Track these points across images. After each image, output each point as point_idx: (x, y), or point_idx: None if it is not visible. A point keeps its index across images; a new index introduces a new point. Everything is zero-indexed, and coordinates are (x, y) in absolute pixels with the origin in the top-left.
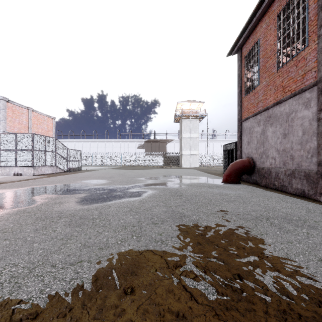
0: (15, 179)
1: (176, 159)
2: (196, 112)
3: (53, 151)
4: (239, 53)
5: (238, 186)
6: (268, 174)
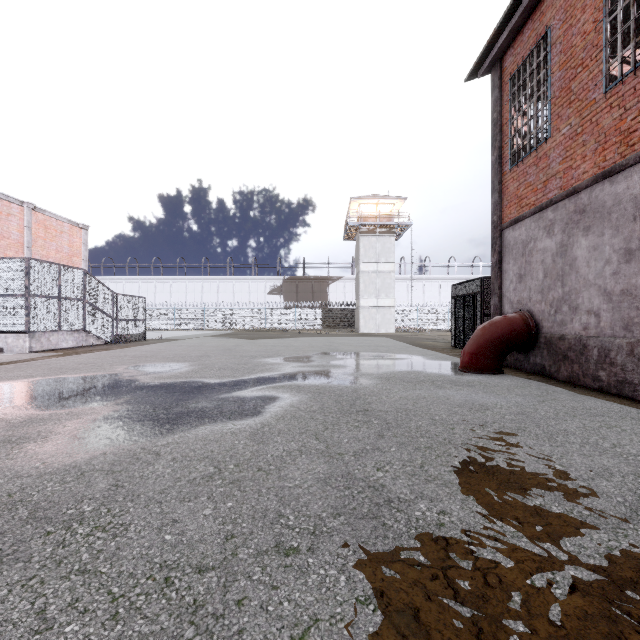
0: None
1: (349, 316)
2: (390, 219)
3: (79, 299)
4: (497, 71)
5: (504, 382)
6: (578, 351)
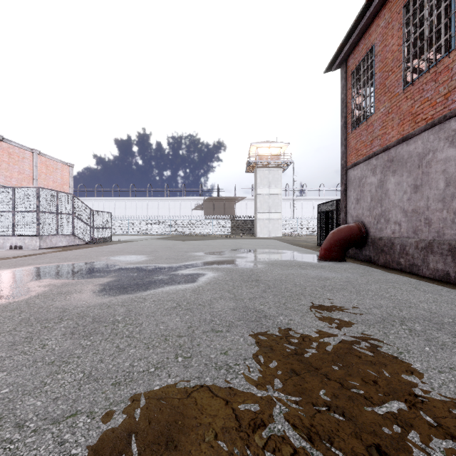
0: (10, 255)
1: (249, 225)
2: (278, 158)
3: (69, 214)
4: (343, 67)
5: (344, 266)
6: (389, 247)
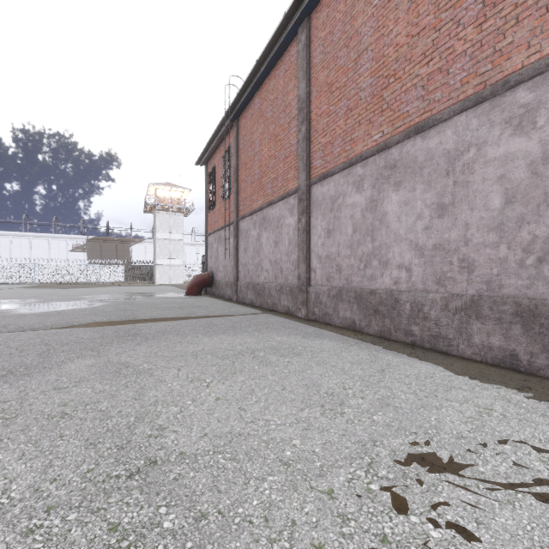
0: None
1: (149, 271)
2: (179, 202)
3: None
4: (206, 167)
5: (194, 297)
6: (219, 285)
